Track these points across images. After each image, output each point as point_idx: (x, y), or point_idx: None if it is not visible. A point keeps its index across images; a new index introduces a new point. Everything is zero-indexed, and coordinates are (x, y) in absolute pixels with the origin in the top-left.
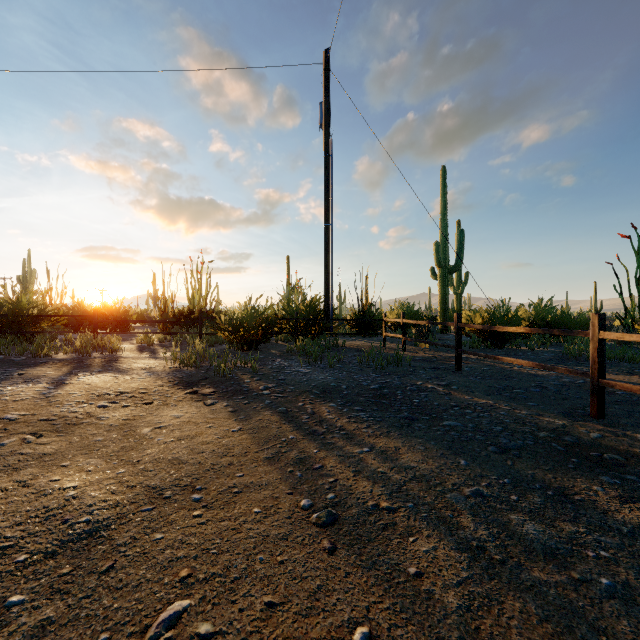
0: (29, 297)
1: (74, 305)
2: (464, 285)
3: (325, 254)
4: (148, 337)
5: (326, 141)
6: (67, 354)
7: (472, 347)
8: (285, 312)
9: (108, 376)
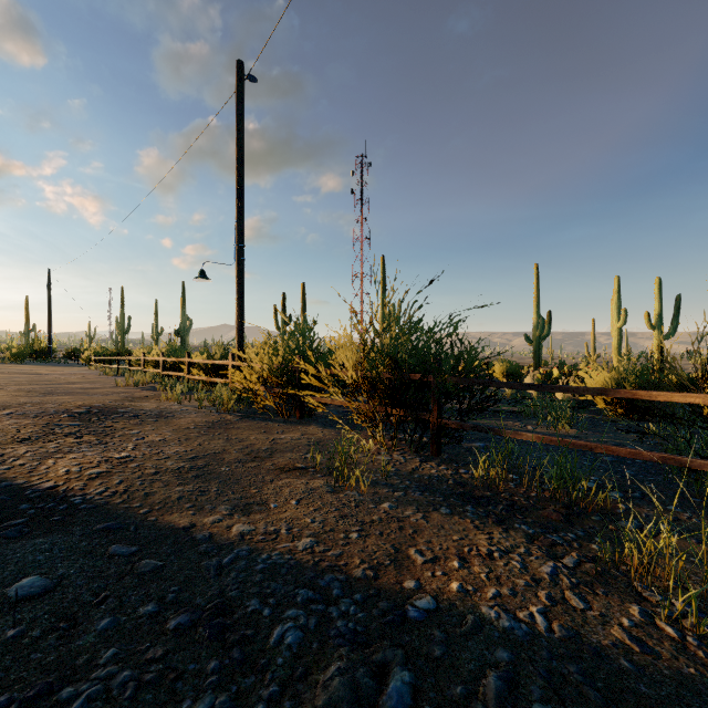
0: None
1: None
2: (158, 335)
3: (49, 333)
4: None
5: (49, 297)
6: None
7: None
8: (32, 351)
9: None
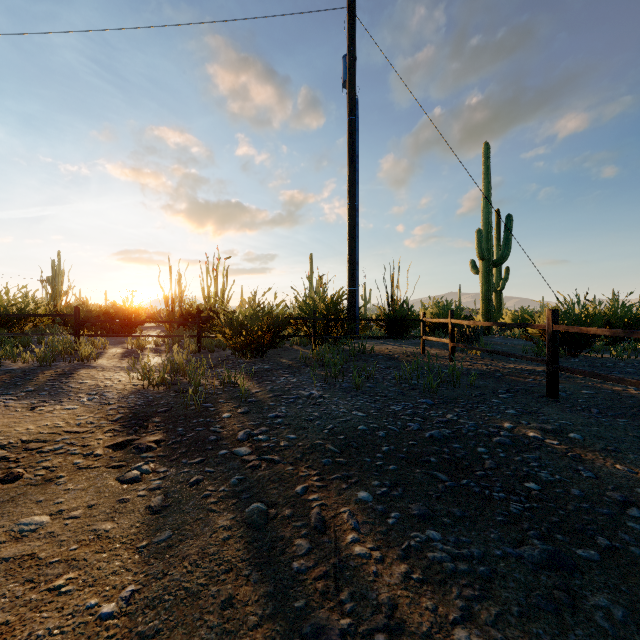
0: (5, 293)
1: (78, 304)
2: (505, 281)
3: (349, 239)
4: (137, 340)
5: (350, 101)
6: (30, 362)
7: (539, 355)
8: (301, 310)
9: (23, 404)
